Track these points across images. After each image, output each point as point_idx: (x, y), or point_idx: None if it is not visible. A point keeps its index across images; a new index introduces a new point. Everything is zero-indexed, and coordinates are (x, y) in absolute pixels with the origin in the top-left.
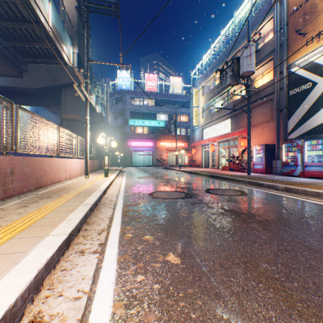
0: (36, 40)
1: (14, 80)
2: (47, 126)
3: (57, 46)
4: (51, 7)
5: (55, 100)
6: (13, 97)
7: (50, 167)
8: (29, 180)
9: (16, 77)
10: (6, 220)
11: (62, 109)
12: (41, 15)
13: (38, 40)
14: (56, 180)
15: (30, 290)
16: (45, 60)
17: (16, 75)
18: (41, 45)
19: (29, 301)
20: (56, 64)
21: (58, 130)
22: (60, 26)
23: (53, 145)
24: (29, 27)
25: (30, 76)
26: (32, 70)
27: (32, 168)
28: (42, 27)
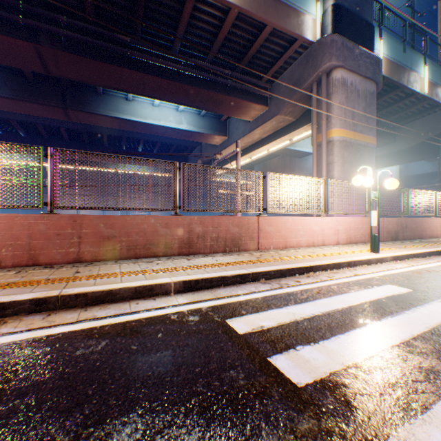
0: (408, 106)
1: (387, 147)
2: (424, 195)
3: (432, 100)
4: (425, 70)
5: (430, 151)
6: (385, 161)
7: (426, 225)
8: (412, 232)
9: (389, 144)
10: (409, 245)
11: (439, 161)
12: (415, 88)
13: (411, 104)
14: (432, 236)
15: (426, 253)
16: (418, 116)
17: (388, 143)
18: (414, 107)
19: (426, 255)
20: (431, 112)
21: (433, 195)
22: (436, 75)
23: (429, 207)
24: (403, 102)
25: (401, 138)
26: (403, 132)
27: (414, 225)
28: (416, 95)
